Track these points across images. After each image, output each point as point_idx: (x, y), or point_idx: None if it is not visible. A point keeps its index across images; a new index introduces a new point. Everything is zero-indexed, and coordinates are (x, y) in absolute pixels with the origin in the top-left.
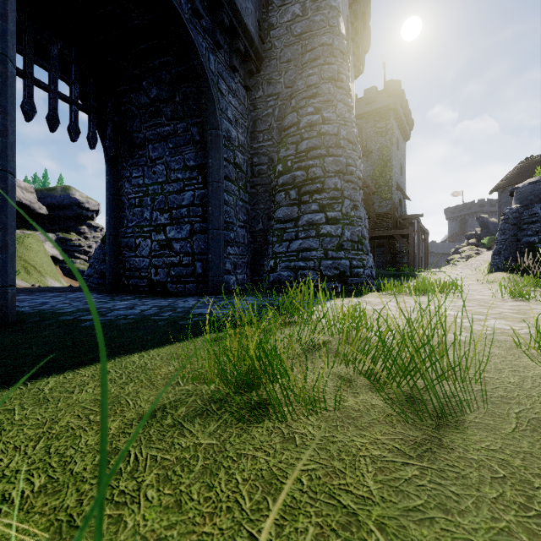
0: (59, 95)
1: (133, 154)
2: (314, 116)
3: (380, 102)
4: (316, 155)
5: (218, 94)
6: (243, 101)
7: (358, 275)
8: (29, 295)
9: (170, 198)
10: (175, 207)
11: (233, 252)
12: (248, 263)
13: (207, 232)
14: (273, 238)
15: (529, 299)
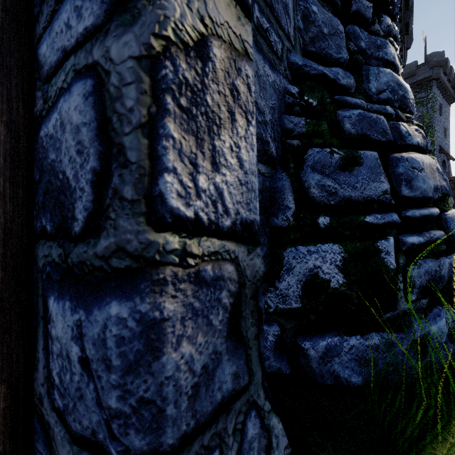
0: None
1: None
2: None
3: (421, 75)
4: None
5: None
6: None
7: None
8: None
9: None
10: None
11: None
12: None
13: None
14: None
15: None
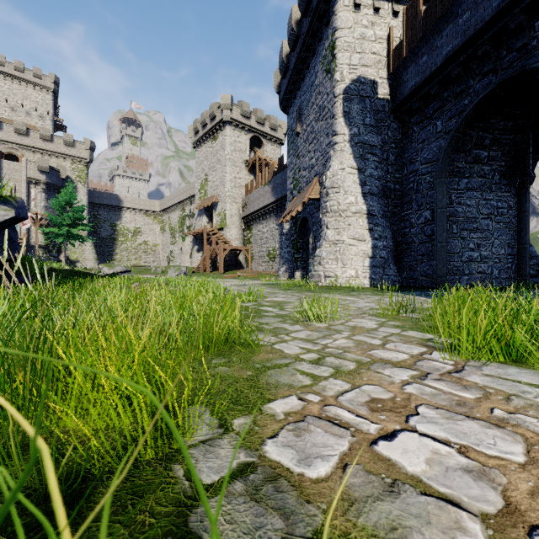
0: None
1: None
2: None
3: None
4: None
5: None
6: None
7: None
8: None
9: None
10: None
11: None
12: None
13: None
14: None
15: (305, 320)
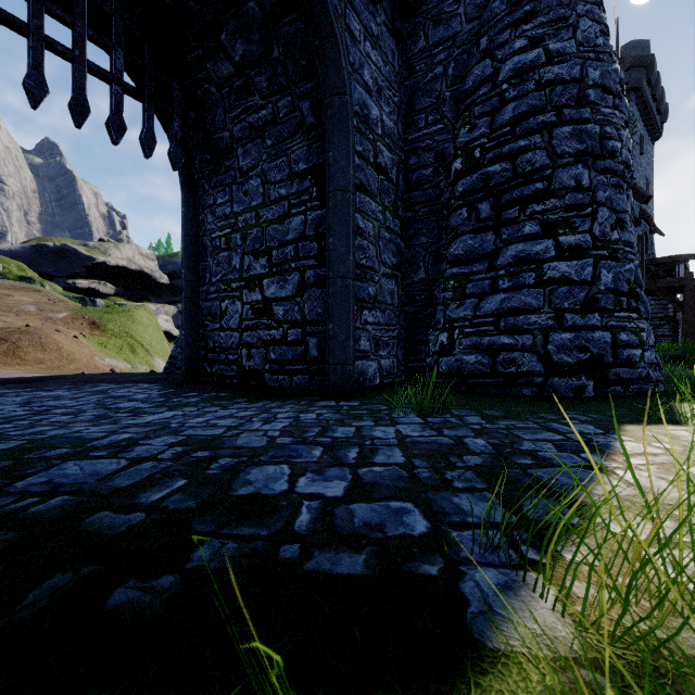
0: (89, 67)
1: (217, 168)
2: (528, 53)
3: None
4: (534, 126)
5: (346, 35)
6: (392, 60)
7: (631, 362)
8: (70, 388)
9: (268, 231)
10: (276, 245)
11: (374, 319)
12: (399, 338)
13: (326, 284)
14: (445, 294)
15: None
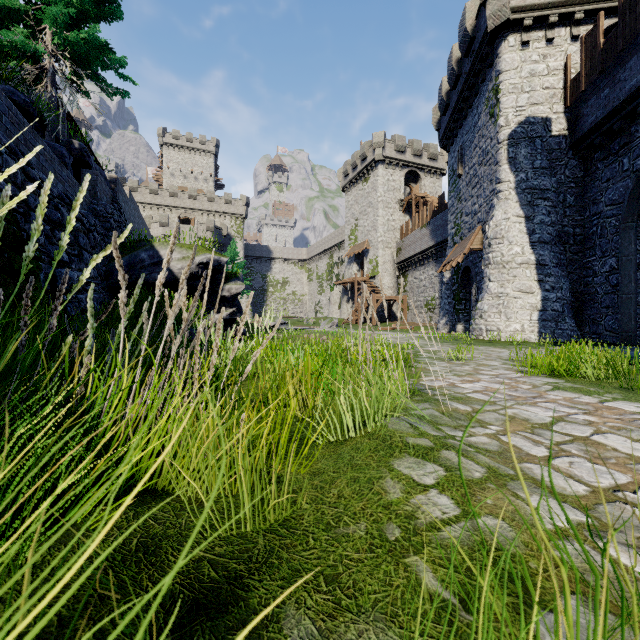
0: None
1: None
2: None
3: None
4: None
5: None
6: None
7: None
8: None
9: None
10: None
11: None
12: None
13: None
14: None
15: (449, 360)
